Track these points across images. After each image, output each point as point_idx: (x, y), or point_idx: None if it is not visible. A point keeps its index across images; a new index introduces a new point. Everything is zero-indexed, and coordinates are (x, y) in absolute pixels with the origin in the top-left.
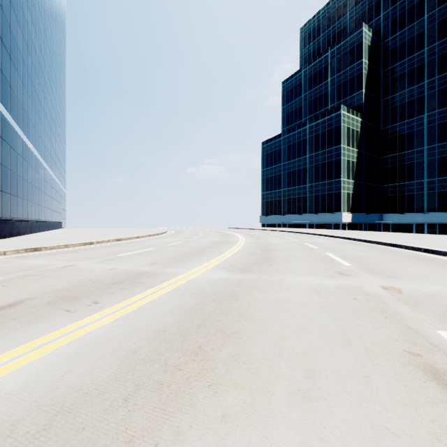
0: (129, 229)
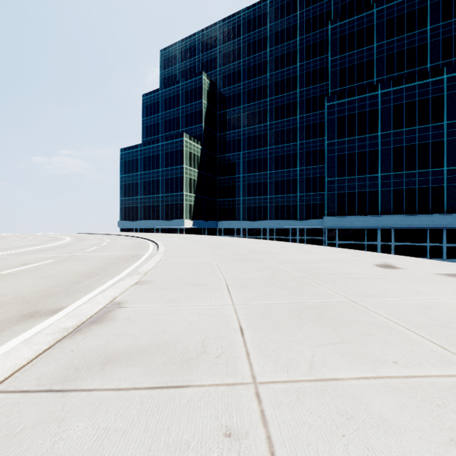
0: None
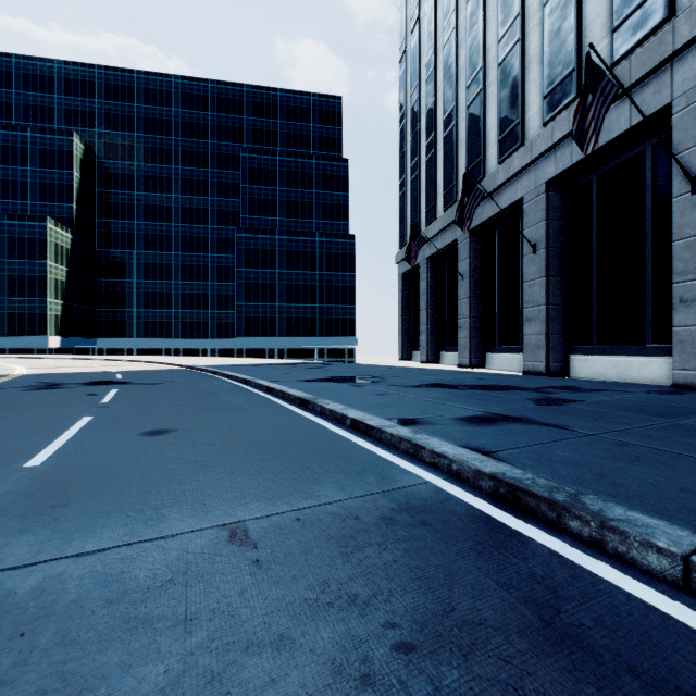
0: None
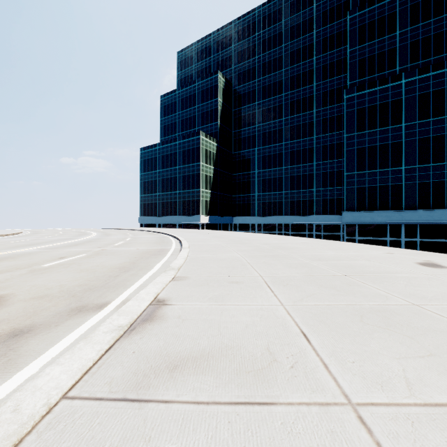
0: None
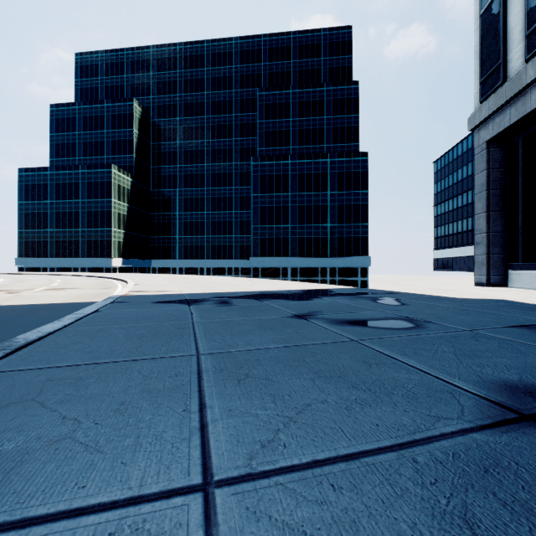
0: None
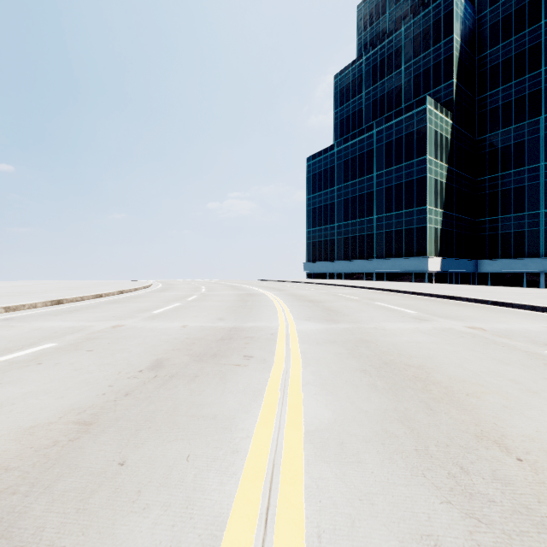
0: (87, 283)
